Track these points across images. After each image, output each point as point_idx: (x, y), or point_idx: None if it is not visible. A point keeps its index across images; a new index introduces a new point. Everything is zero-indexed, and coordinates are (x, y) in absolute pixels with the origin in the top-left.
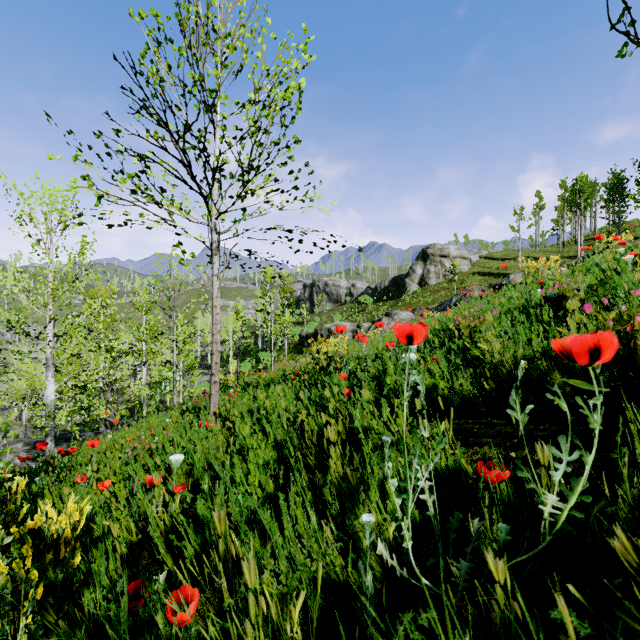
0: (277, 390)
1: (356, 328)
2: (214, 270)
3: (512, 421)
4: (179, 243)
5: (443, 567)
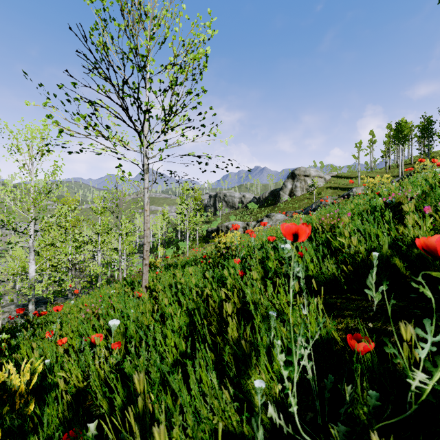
0: (189, 271)
1: (246, 225)
2: (145, 184)
3: (366, 297)
4: (120, 165)
5: (320, 422)
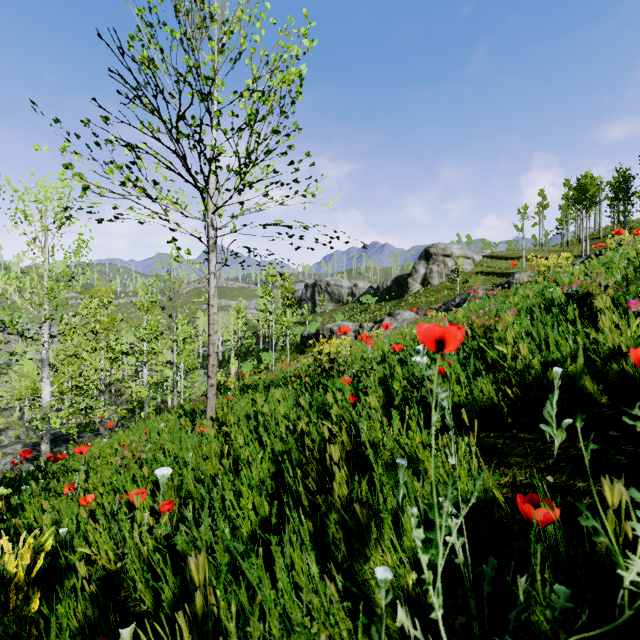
0: (276, 395)
1: (358, 328)
2: (211, 268)
3: (542, 436)
4: (173, 239)
5: (477, 631)
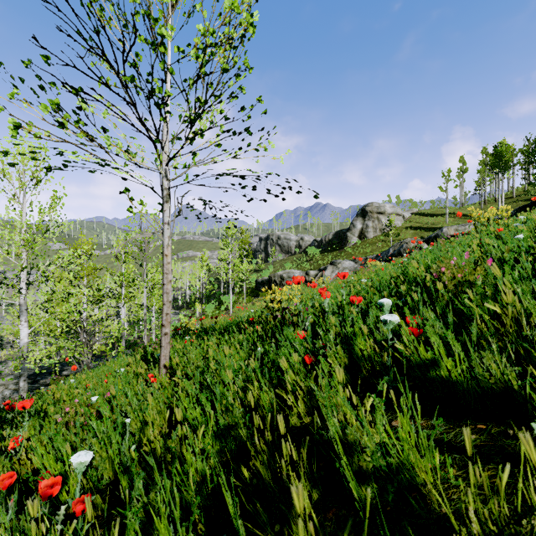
0: (225, 351)
1: (305, 275)
2: (165, 218)
3: None
4: (126, 189)
5: None
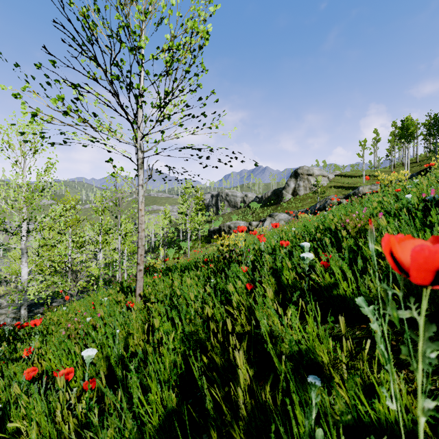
0: (187, 281)
1: (248, 225)
2: (139, 181)
3: (435, 334)
4: (110, 159)
5: None
